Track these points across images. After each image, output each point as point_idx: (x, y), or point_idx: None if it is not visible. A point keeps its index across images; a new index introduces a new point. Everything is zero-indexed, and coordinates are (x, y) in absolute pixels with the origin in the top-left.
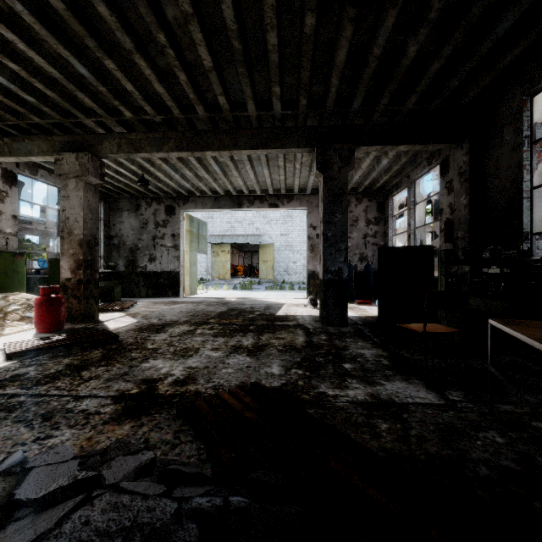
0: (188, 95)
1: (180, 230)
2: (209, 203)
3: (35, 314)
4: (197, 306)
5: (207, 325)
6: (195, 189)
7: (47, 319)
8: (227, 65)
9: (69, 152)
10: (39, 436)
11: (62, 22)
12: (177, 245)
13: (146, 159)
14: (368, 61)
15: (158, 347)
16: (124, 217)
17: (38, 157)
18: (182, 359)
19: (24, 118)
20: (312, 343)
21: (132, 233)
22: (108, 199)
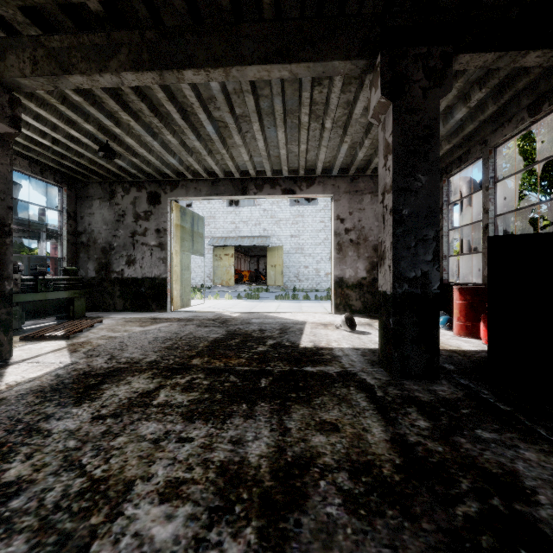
0: None
1: (167, 224)
2: (204, 189)
3: None
4: (183, 328)
5: (183, 376)
6: (184, 168)
7: None
8: None
9: None
10: None
11: None
12: (163, 243)
13: (105, 112)
14: None
15: (28, 477)
16: (94, 207)
17: None
18: None
19: None
20: (414, 452)
21: (105, 228)
22: (74, 184)
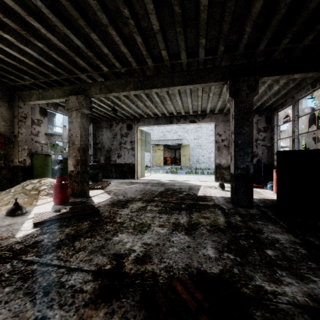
0: (142, 52)
1: (135, 139)
2: (152, 122)
3: (53, 193)
4: (146, 186)
5: (153, 202)
6: (144, 113)
7: (60, 196)
8: (168, 27)
9: (73, 95)
10: (37, 316)
11: (65, 11)
12: (133, 147)
13: (116, 97)
14: (279, 8)
15: (123, 221)
16: (103, 131)
17: (56, 99)
18: (140, 234)
19: (48, 77)
20: (232, 224)
21: (108, 141)
22: (95, 121)
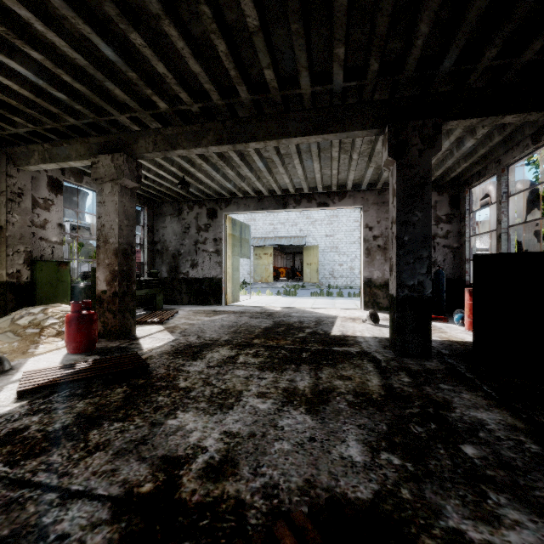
0: (228, 74)
1: (222, 234)
2: (252, 205)
3: (66, 333)
4: (240, 319)
5: (250, 349)
6: (237, 190)
7: (78, 339)
8: (276, 24)
9: (105, 154)
10: None
11: None
12: (219, 250)
13: (186, 159)
14: None
15: (192, 386)
16: (166, 222)
17: (76, 161)
18: (219, 413)
19: (60, 121)
20: (394, 390)
21: (174, 238)
22: (152, 204)
